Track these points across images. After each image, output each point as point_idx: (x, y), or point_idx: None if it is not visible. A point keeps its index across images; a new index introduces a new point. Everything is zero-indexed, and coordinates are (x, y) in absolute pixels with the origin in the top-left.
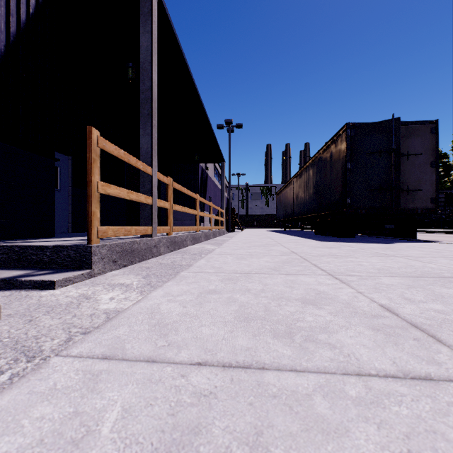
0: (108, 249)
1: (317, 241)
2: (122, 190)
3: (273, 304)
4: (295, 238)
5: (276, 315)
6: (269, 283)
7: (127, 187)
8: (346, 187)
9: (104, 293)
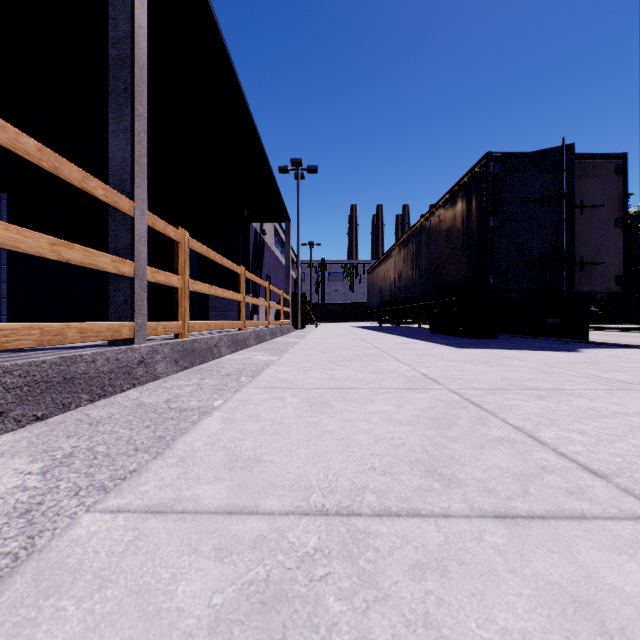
0: None
1: (447, 347)
2: (29, 236)
3: None
4: (406, 341)
5: None
6: None
7: None
8: (487, 258)
9: None
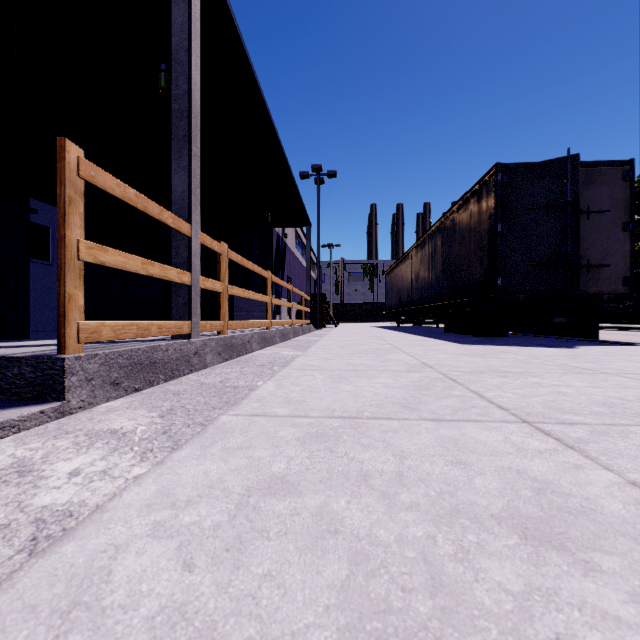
0: (102, 362)
1: (455, 344)
2: (131, 259)
3: (445, 547)
4: (419, 339)
5: (475, 619)
6: (408, 450)
7: (165, 261)
8: (496, 261)
9: (66, 457)
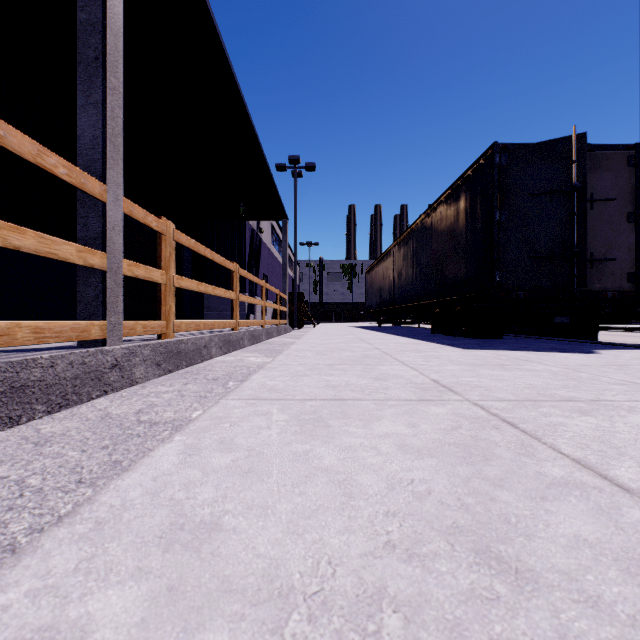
0: None
1: (453, 348)
2: None
3: None
4: (408, 342)
5: None
6: None
7: None
8: (493, 254)
9: None
